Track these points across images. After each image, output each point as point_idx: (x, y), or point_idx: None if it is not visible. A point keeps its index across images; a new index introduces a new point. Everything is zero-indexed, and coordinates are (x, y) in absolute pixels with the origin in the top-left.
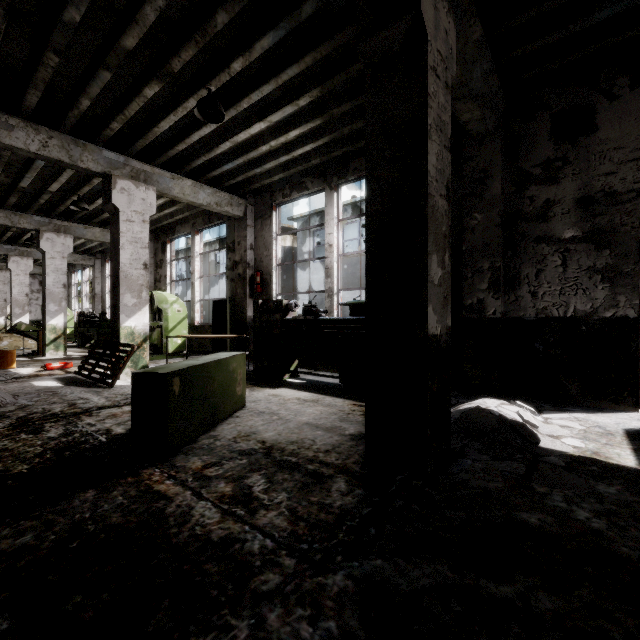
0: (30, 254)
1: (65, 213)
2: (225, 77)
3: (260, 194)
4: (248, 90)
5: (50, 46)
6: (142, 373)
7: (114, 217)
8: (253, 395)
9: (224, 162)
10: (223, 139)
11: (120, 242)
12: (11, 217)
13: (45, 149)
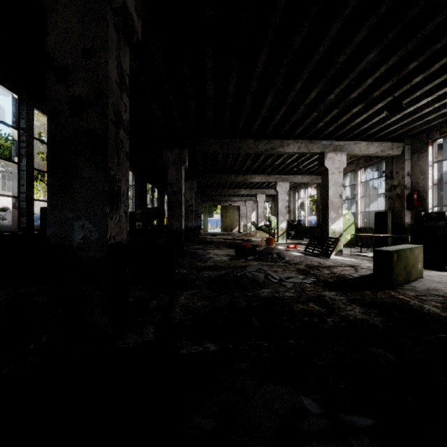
0: (264, 192)
1: (285, 171)
2: (406, 87)
3: (416, 136)
4: (422, 86)
5: (316, 110)
6: (378, 250)
7: (324, 173)
8: (424, 273)
9: (391, 125)
10: (394, 114)
11: (328, 185)
12: (266, 178)
13: (299, 149)
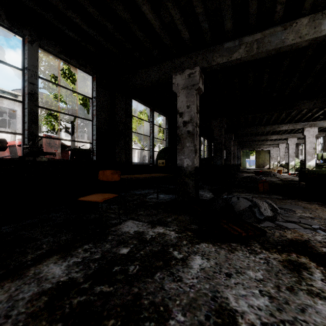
0: (284, 142)
1: (294, 131)
2: None
3: None
4: None
5: (289, 117)
6: (301, 170)
7: (304, 137)
8: None
9: None
10: None
11: (306, 143)
12: (280, 136)
13: (288, 128)
